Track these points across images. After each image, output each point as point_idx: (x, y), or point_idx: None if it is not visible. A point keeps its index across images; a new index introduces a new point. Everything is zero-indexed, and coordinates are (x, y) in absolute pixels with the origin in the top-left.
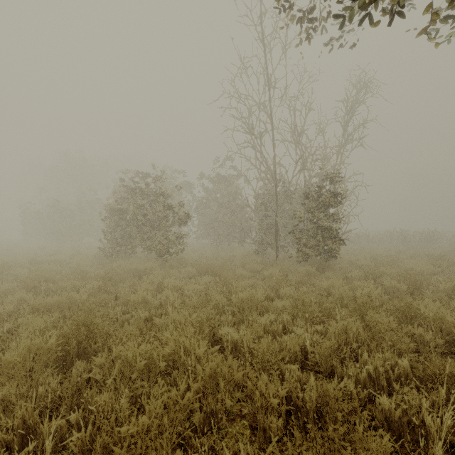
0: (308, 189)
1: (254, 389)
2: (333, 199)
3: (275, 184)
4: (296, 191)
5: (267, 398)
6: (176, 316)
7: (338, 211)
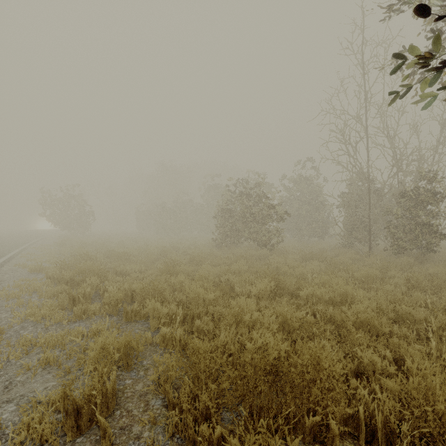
0: (403, 188)
1: (403, 313)
2: (433, 197)
3: (368, 185)
4: (390, 191)
5: (414, 315)
6: (328, 279)
7: (439, 208)
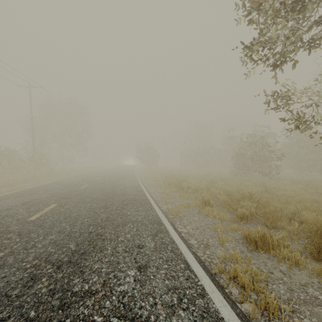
0: None
1: None
2: None
3: None
4: None
5: None
6: (295, 189)
7: None
